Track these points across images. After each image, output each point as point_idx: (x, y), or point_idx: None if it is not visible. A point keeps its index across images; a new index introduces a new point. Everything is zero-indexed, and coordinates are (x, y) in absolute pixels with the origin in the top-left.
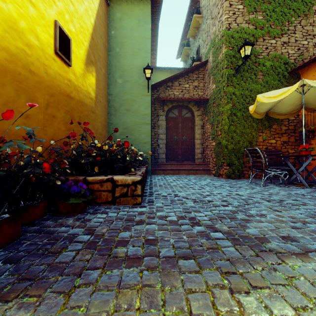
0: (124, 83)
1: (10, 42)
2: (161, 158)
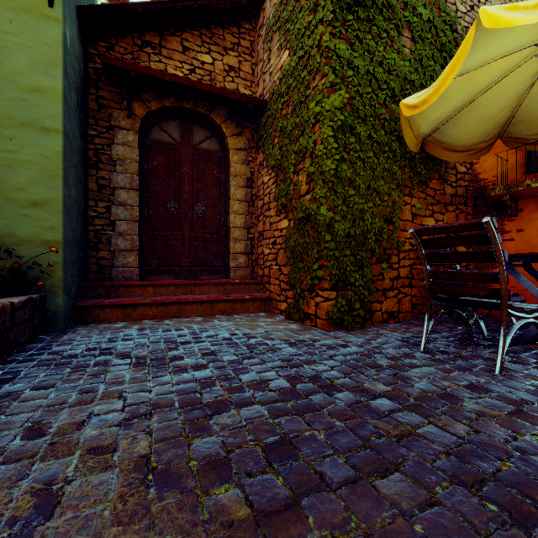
0: None
1: None
2: (124, 265)
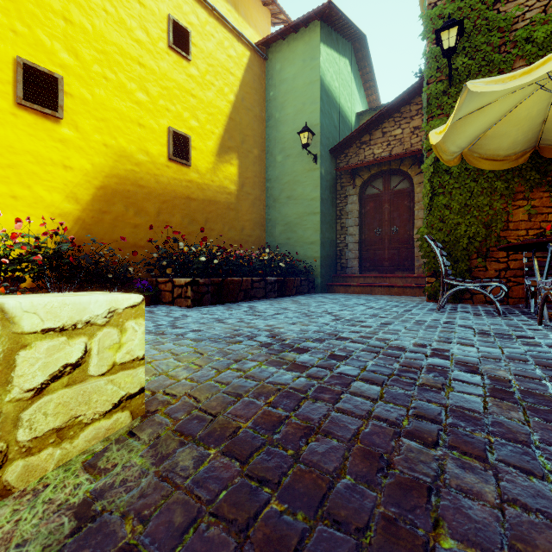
0: (285, 159)
1: (120, 168)
2: (351, 266)
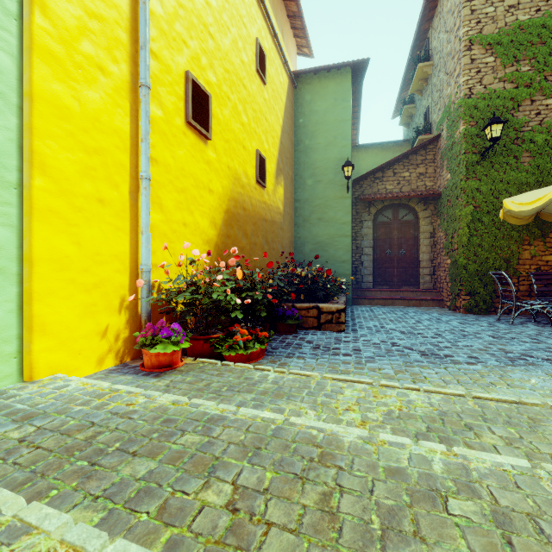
0: (315, 184)
1: (235, 191)
2: (366, 281)
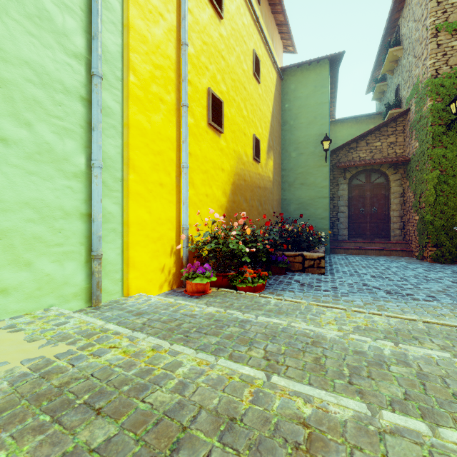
0: (298, 156)
1: (238, 168)
2: (342, 234)
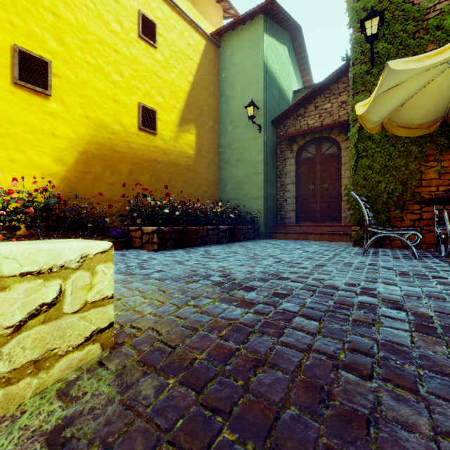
0: (234, 129)
1: (99, 136)
2: (289, 217)
